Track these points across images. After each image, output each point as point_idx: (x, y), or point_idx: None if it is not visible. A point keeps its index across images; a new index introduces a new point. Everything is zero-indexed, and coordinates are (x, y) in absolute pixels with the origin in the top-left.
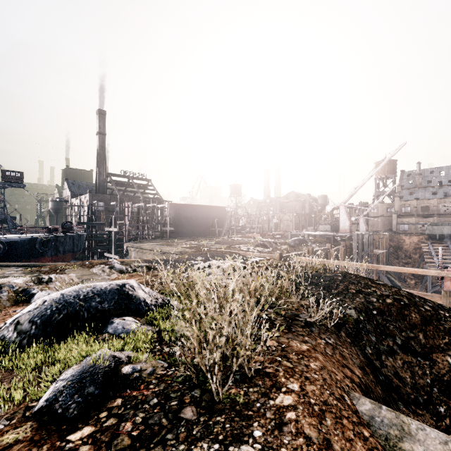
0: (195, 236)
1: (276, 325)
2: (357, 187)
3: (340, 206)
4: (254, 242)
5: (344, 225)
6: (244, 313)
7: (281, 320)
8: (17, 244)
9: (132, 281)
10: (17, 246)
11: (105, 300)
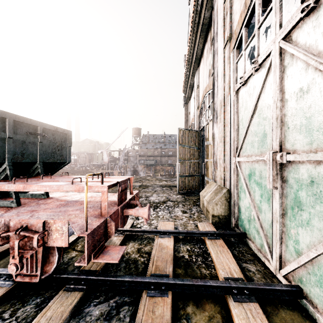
0: None
1: None
2: (111, 143)
3: (104, 151)
4: None
5: (106, 159)
6: None
7: None
8: None
9: None
10: None
11: None
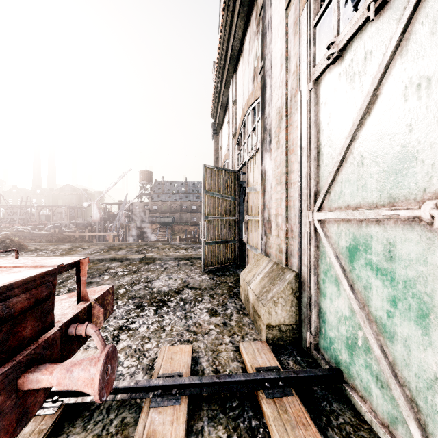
0: None
1: None
2: (105, 192)
3: (93, 203)
4: (11, 229)
5: (97, 216)
6: None
7: None
8: None
9: None
10: None
11: None
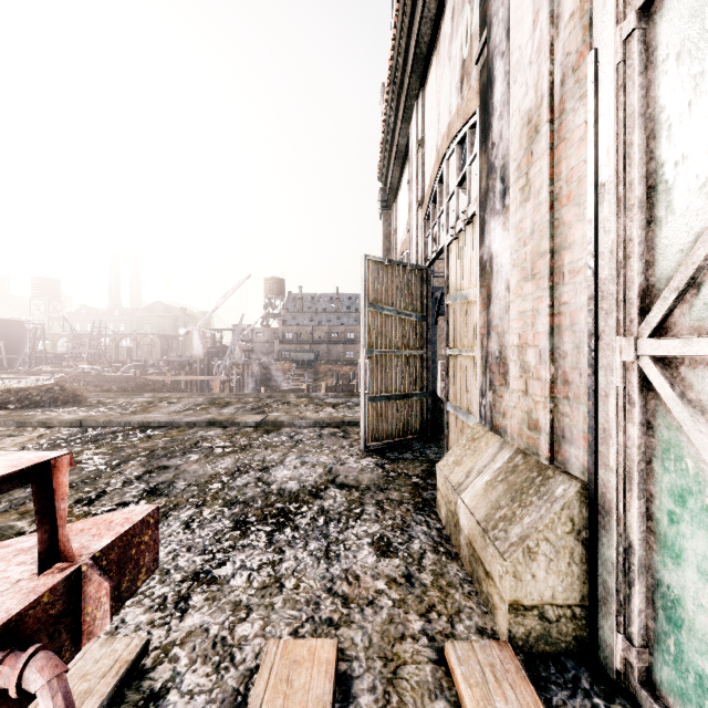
0: None
1: None
2: (211, 311)
3: (194, 329)
4: (74, 370)
5: (199, 350)
6: None
7: None
8: None
9: None
10: None
11: None
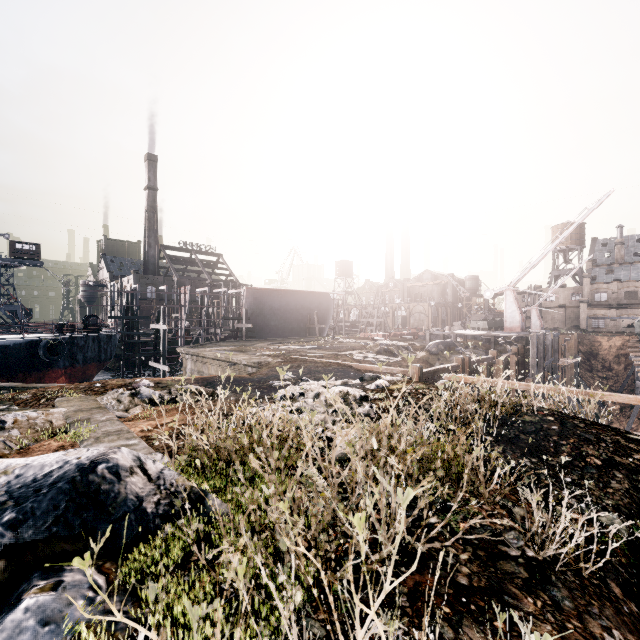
0: (285, 336)
1: (466, 592)
2: (534, 262)
3: (505, 290)
4: (373, 346)
5: (513, 320)
6: (381, 554)
7: (470, 562)
8: (9, 349)
9: (120, 453)
10: (8, 353)
11: (28, 516)
